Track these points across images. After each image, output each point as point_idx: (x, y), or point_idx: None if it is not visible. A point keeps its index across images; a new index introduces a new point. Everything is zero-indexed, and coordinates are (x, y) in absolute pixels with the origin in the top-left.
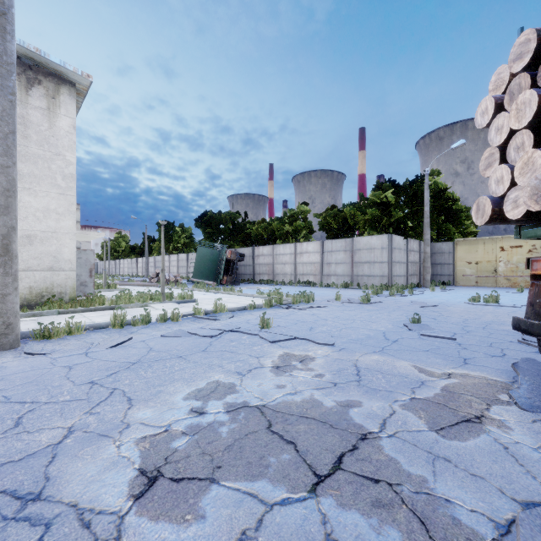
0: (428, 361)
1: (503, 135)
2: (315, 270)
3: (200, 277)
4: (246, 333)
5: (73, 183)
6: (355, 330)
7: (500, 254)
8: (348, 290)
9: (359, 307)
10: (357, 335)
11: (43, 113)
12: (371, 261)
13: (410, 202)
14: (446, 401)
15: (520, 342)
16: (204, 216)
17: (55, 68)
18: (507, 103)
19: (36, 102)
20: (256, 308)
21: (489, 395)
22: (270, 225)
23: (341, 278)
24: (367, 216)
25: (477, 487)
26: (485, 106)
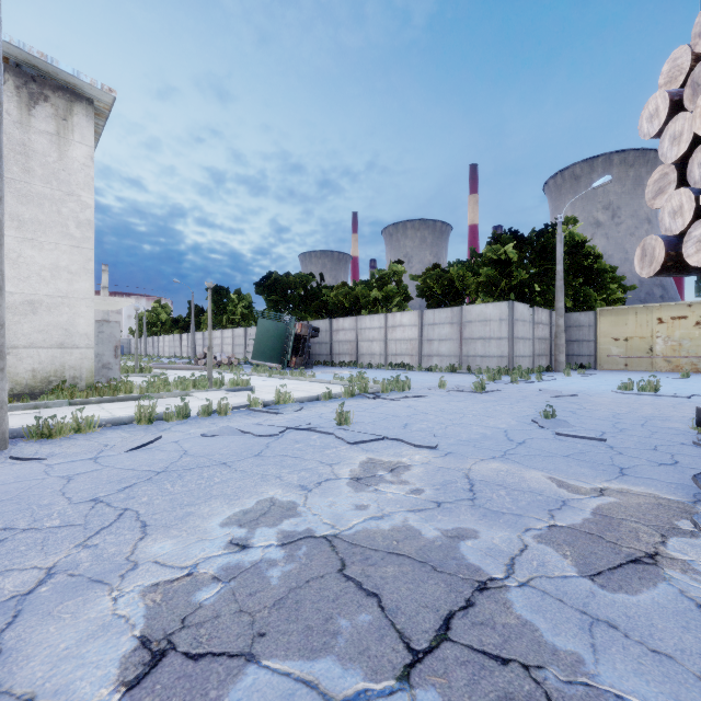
0: (569, 471)
1: (682, 146)
2: (412, 349)
3: (262, 358)
4: (317, 431)
5: (91, 233)
6: (466, 428)
7: (657, 328)
8: (456, 375)
9: (471, 397)
10: (468, 434)
11: (51, 140)
12: (486, 337)
13: (537, 259)
14: (601, 531)
15: (696, 445)
16: (267, 279)
17: (66, 79)
18: (688, 99)
19: (42, 125)
20: (333, 397)
21: (662, 521)
22: (353, 290)
23: (447, 359)
24: (480, 278)
25: (663, 673)
26: (655, 107)
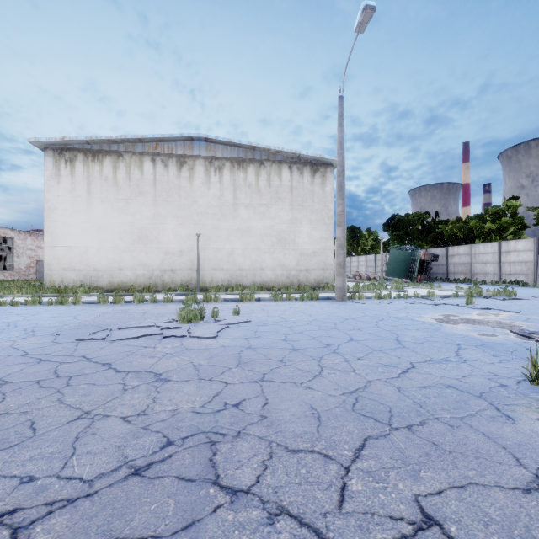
0: None
1: None
2: (527, 270)
3: (392, 276)
4: (456, 305)
5: (332, 221)
6: None
7: None
8: None
9: None
10: None
11: (319, 186)
12: None
13: None
14: None
15: None
16: (391, 220)
17: (325, 160)
18: None
19: (317, 181)
20: (458, 297)
21: None
22: (467, 224)
23: None
24: None
25: None
26: None
